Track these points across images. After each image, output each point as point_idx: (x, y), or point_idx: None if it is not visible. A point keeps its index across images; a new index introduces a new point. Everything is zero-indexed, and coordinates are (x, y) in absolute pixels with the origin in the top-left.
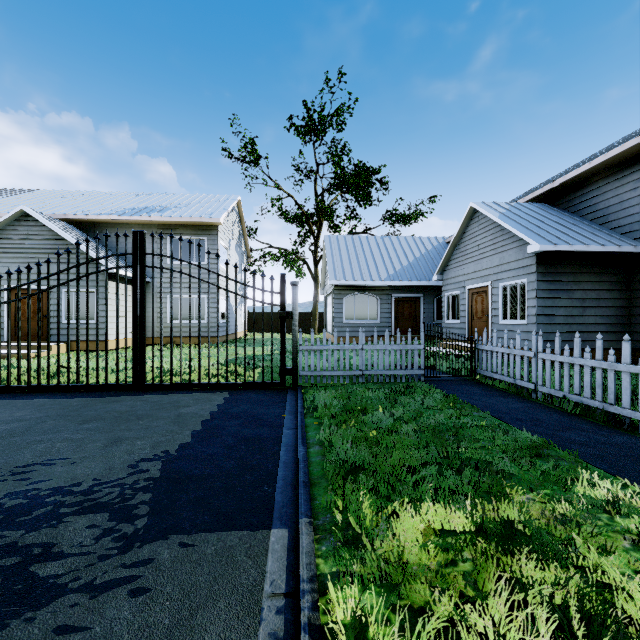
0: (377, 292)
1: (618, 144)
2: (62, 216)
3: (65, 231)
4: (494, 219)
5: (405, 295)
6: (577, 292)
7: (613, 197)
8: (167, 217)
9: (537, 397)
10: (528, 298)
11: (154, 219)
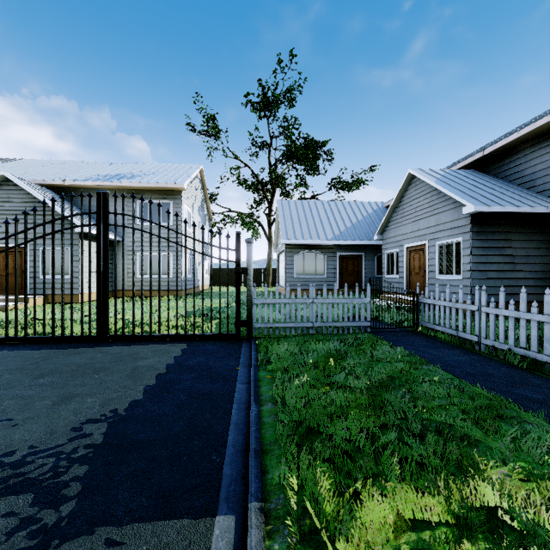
0: (324, 250)
1: (545, 115)
2: (41, 182)
3: (42, 195)
4: (431, 184)
5: (349, 253)
6: (508, 250)
7: (539, 163)
8: (136, 183)
9: (480, 349)
10: (463, 255)
11: (124, 185)
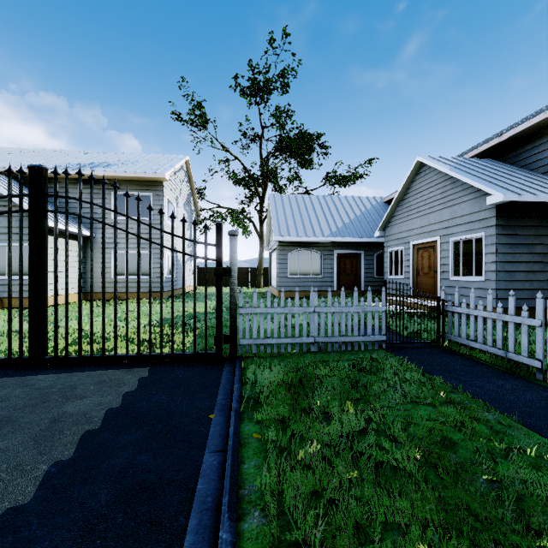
0: (320, 248)
1: None
2: (1, 169)
3: None
4: (445, 171)
5: (347, 251)
6: (538, 247)
7: None
8: (111, 172)
9: (542, 378)
10: (486, 253)
11: (98, 174)
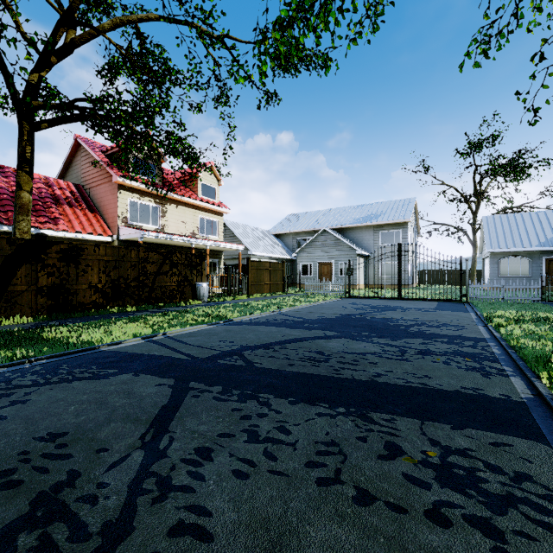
0: (528, 255)
1: None
2: (331, 227)
3: (339, 236)
4: None
5: None
6: None
7: None
8: (380, 222)
9: None
10: None
11: (373, 224)
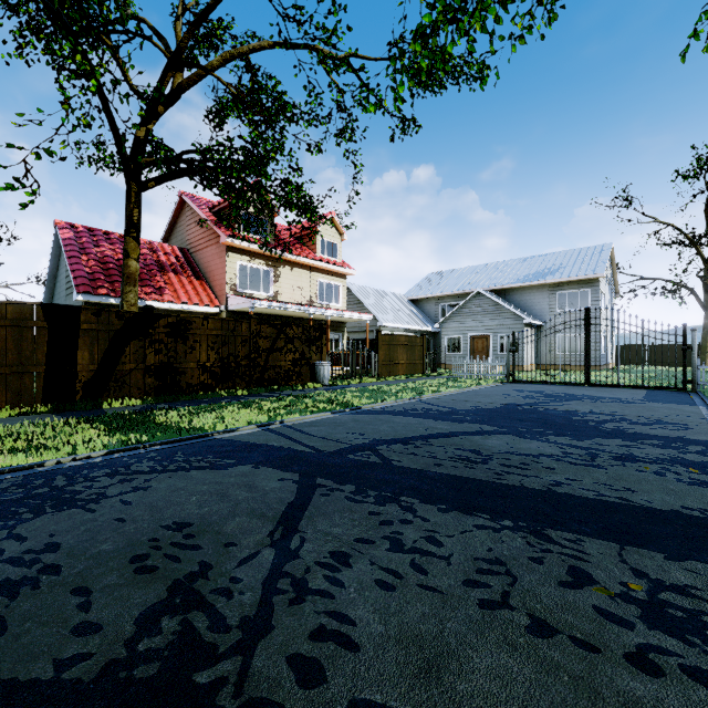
0: None
1: None
2: (487, 288)
3: (499, 300)
4: None
5: None
6: None
7: None
8: (558, 279)
9: None
10: None
11: (548, 282)
